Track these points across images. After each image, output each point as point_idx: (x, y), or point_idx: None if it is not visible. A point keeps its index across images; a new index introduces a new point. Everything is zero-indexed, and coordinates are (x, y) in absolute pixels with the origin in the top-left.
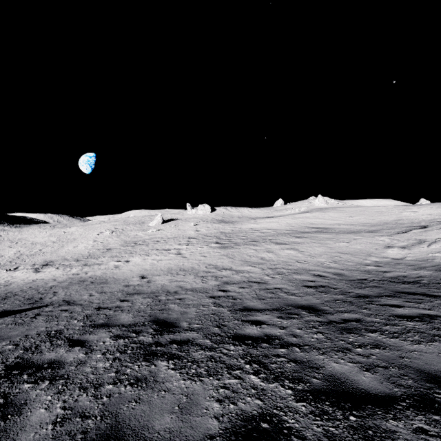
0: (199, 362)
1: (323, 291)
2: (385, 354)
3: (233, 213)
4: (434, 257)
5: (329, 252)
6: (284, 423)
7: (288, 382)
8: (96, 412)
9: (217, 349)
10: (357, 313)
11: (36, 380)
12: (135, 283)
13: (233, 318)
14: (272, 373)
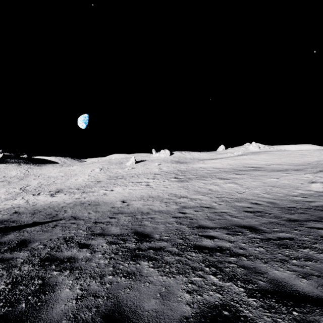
0: (171, 263)
1: (260, 215)
2: (317, 266)
3: (186, 156)
4: None
5: (262, 186)
6: (241, 312)
7: (240, 282)
8: (103, 294)
9: (183, 255)
10: (290, 233)
11: (60, 269)
12: (118, 206)
13: (192, 233)
14: (227, 275)
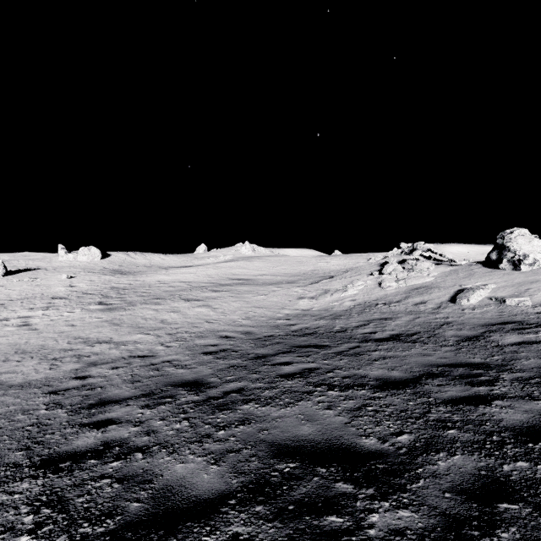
0: None
1: (222, 356)
2: (247, 431)
3: (137, 260)
4: (333, 306)
5: (244, 307)
6: None
7: (86, 526)
8: None
9: None
10: (245, 379)
11: None
12: None
13: (67, 424)
14: (68, 517)
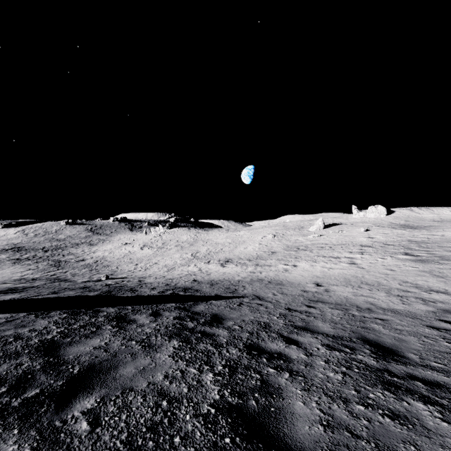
0: None
1: None
2: None
3: (422, 215)
4: None
5: None
6: None
7: None
8: (363, 434)
9: None
10: None
11: (276, 367)
12: (312, 290)
13: None
14: None
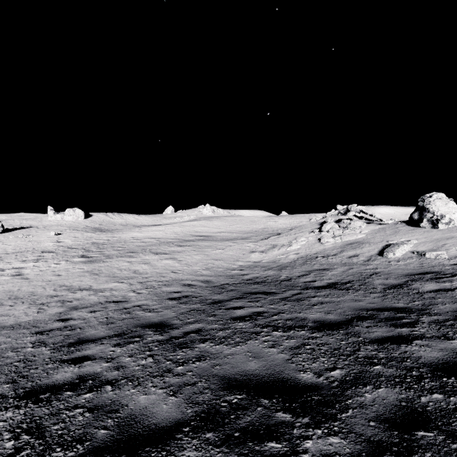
0: None
1: (185, 301)
2: (202, 366)
3: (115, 220)
4: (280, 258)
5: (205, 260)
6: None
7: (59, 451)
8: None
9: None
10: (203, 322)
11: None
12: None
13: (49, 360)
14: (44, 443)
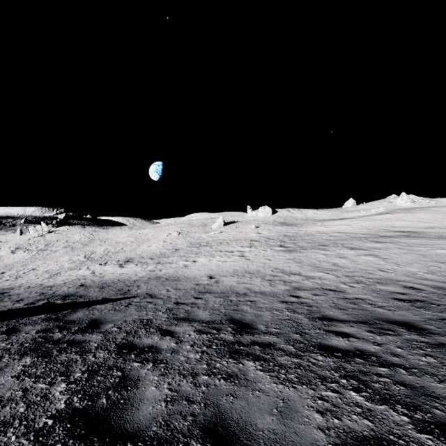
0: (287, 367)
1: (421, 306)
2: None
3: (295, 215)
4: None
5: (422, 261)
6: None
7: (400, 408)
8: (198, 399)
9: (303, 356)
10: None
11: (142, 361)
12: (204, 282)
13: (313, 326)
14: (377, 394)
